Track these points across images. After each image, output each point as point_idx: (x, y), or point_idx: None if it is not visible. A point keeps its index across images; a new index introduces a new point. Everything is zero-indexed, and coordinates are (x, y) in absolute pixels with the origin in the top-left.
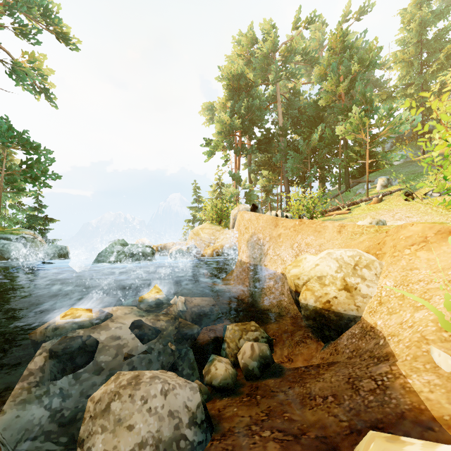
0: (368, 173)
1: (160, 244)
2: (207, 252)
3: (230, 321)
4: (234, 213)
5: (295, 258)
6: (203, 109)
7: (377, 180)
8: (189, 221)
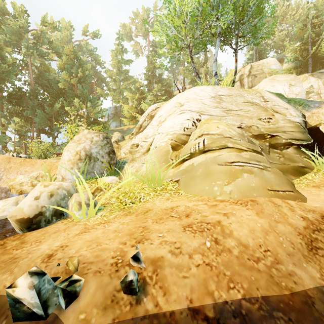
0: None
1: None
2: None
3: None
4: None
5: None
6: None
7: None
8: None
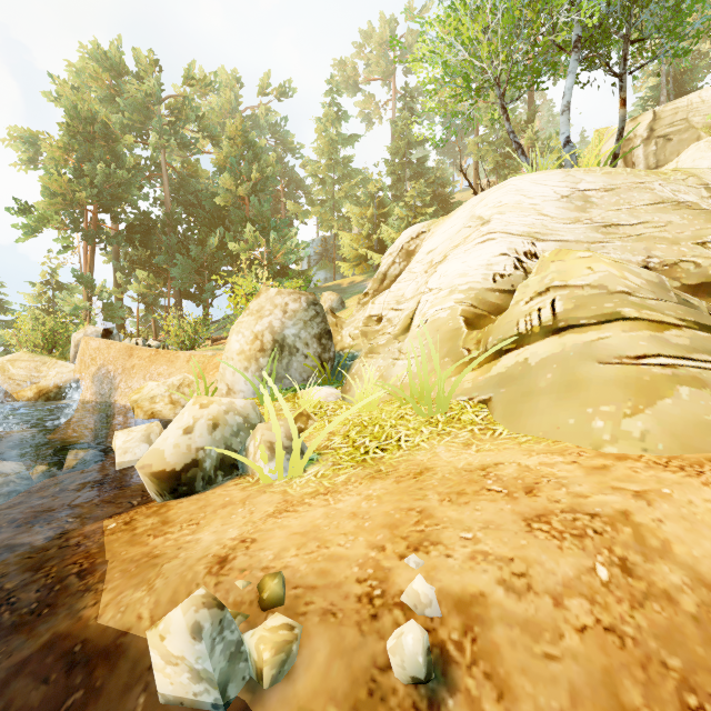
0: None
1: None
2: (25, 396)
3: None
4: (77, 337)
5: None
6: (12, 136)
7: None
8: None
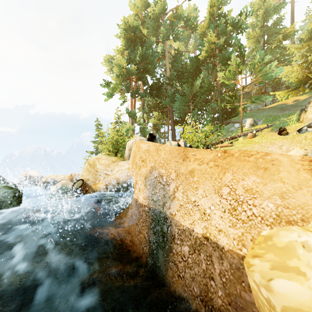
0: (229, 118)
1: (49, 176)
2: (99, 186)
3: None
4: (129, 144)
5: (230, 214)
6: (105, 60)
7: (243, 121)
8: (93, 153)
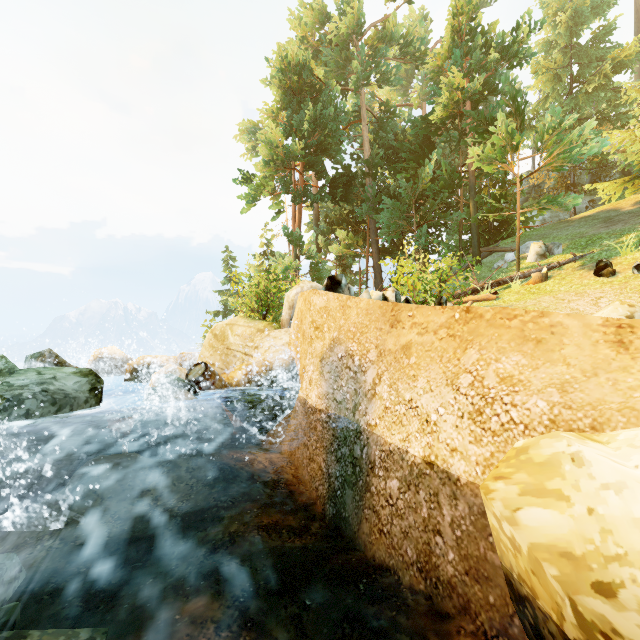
0: (496, 240)
1: (142, 358)
2: (235, 377)
3: None
4: (291, 296)
5: (471, 420)
6: (241, 131)
7: (524, 248)
8: (218, 313)
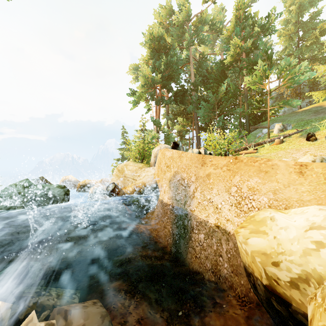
0: (259, 122)
1: (84, 181)
2: (128, 190)
3: (149, 302)
4: (155, 151)
5: (236, 207)
6: (130, 69)
7: (272, 126)
8: (119, 159)
